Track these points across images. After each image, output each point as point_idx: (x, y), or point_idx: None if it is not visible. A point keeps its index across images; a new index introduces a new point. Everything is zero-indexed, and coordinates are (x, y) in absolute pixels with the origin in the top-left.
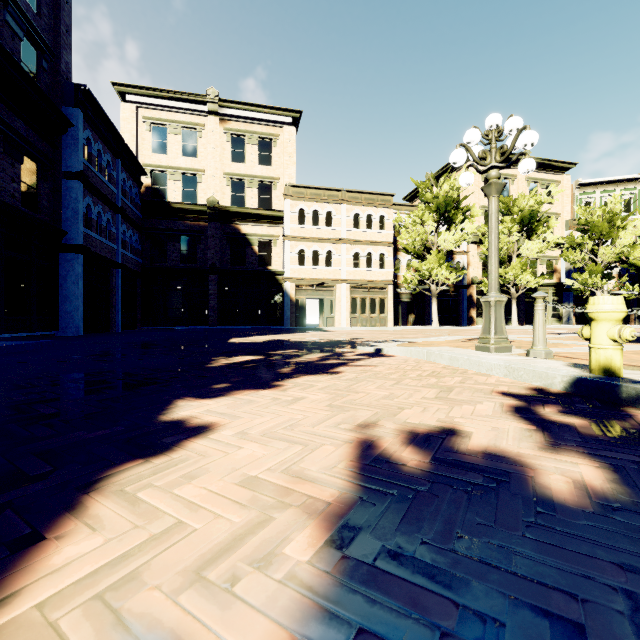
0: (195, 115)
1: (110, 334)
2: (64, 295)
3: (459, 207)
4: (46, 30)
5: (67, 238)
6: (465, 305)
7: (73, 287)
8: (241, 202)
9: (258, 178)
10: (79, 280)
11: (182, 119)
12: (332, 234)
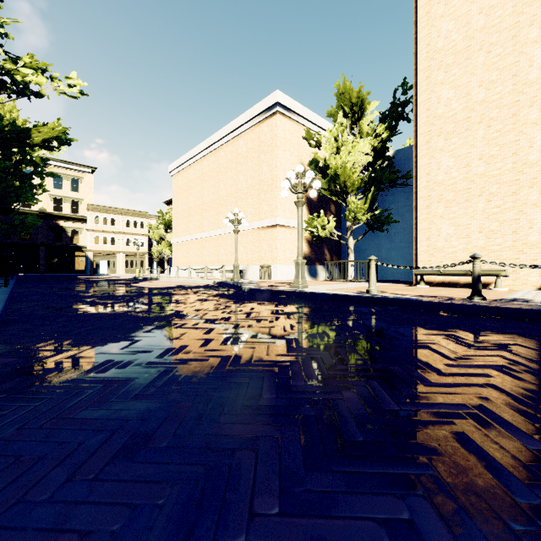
0: None
1: None
2: None
3: None
4: None
5: None
6: None
7: None
8: (60, 209)
9: (71, 198)
10: None
11: None
12: (115, 229)
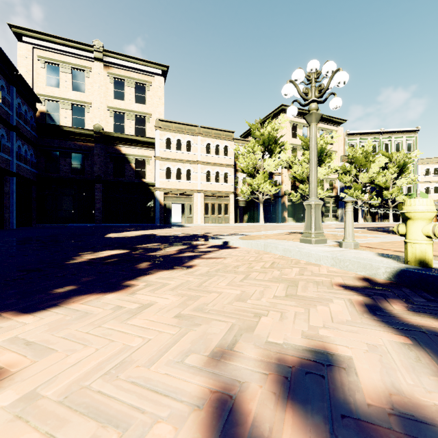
0: (83, 60)
1: (3, 231)
2: None
3: (277, 142)
4: None
5: None
6: (280, 209)
7: None
8: (121, 130)
9: (135, 113)
10: None
11: (72, 61)
12: (191, 157)
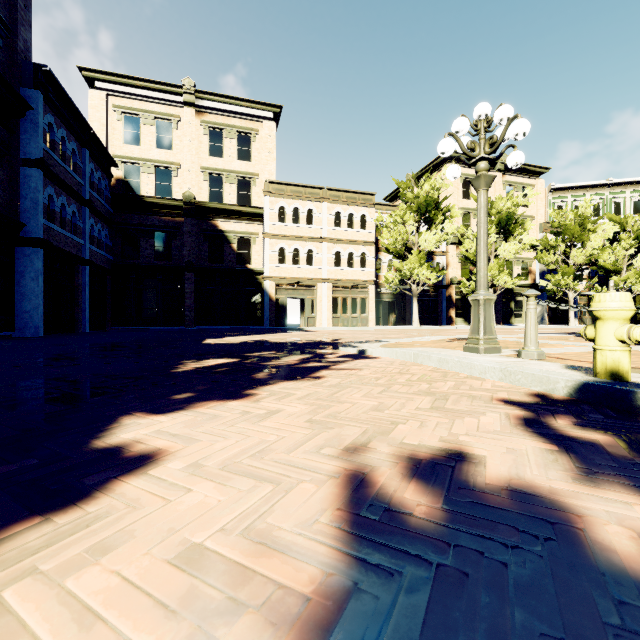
0: (170, 106)
1: (75, 335)
2: (22, 293)
3: (439, 207)
4: (1, 3)
5: (25, 231)
6: (445, 305)
7: (32, 284)
8: (219, 198)
9: (237, 173)
10: (39, 276)
11: (156, 109)
12: (313, 232)
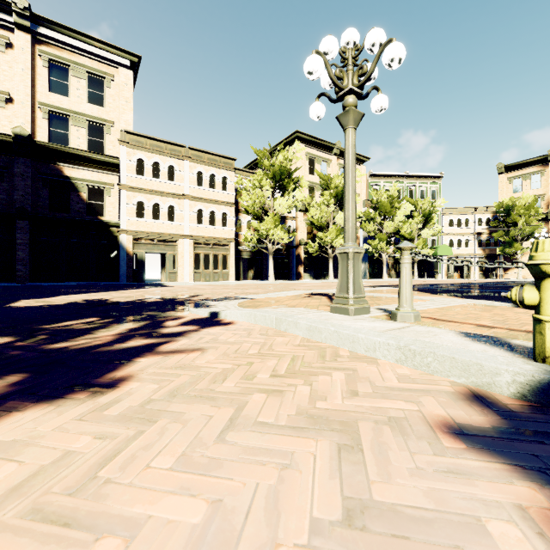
0: None
1: None
2: None
3: (291, 177)
4: None
5: None
6: (295, 262)
7: None
8: (64, 140)
9: (87, 117)
10: None
11: None
12: (175, 189)
